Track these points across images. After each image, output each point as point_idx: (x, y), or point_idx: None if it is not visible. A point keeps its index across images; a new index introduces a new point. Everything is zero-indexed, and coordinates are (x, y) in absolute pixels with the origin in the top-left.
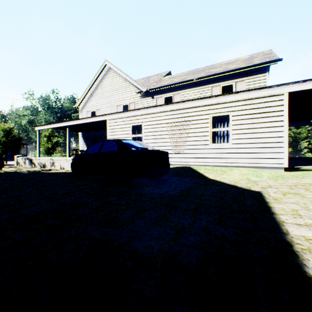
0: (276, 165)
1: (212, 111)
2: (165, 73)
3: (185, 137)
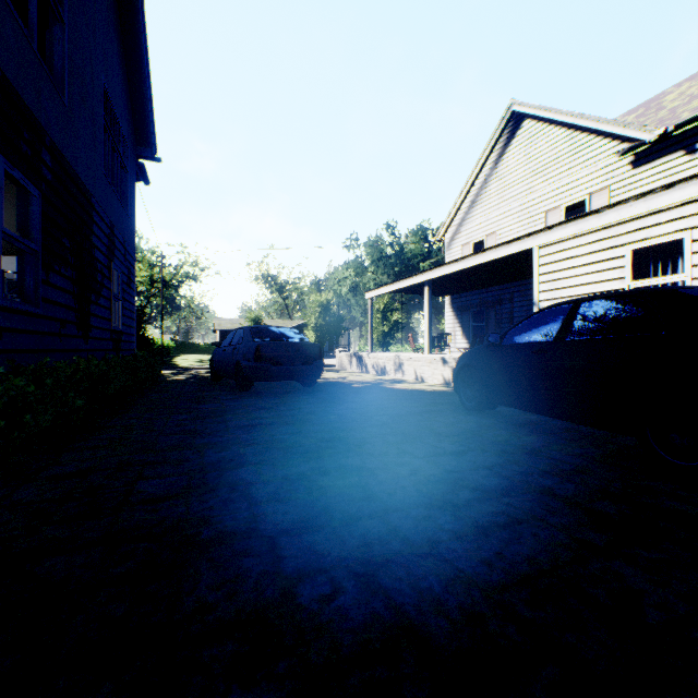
0: None
1: None
2: None
3: None
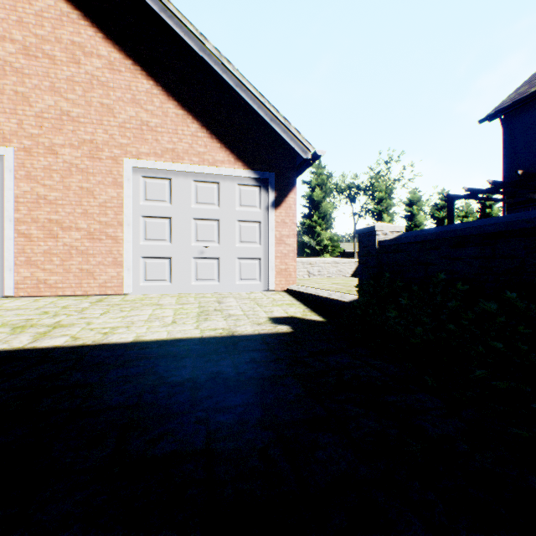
0: None
1: None
2: None
3: None
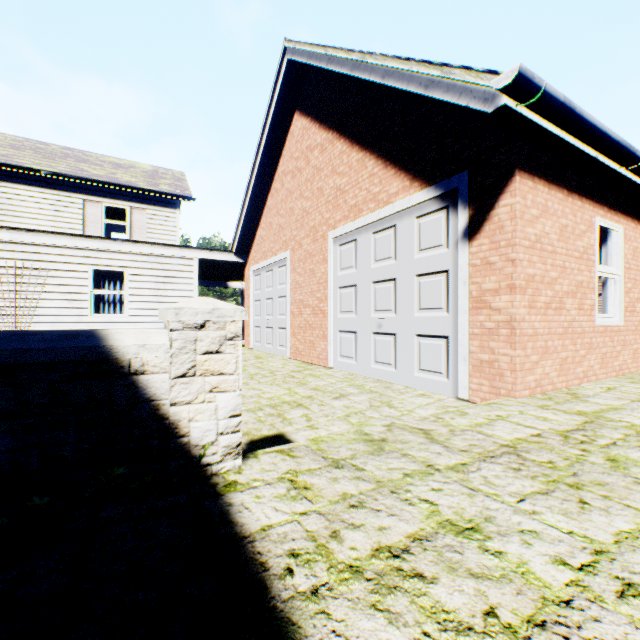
0: None
1: (96, 261)
2: None
3: (34, 299)
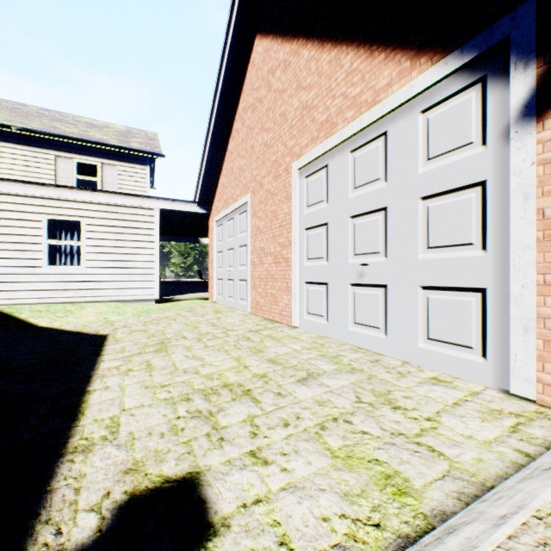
0: (147, 297)
1: (51, 210)
2: None
3: None
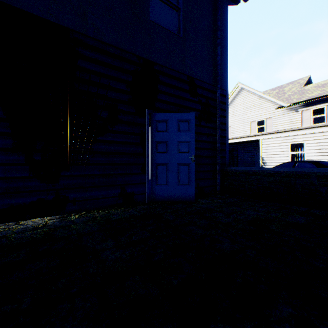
0: None
1: None
2: (303, 80)
3: None
